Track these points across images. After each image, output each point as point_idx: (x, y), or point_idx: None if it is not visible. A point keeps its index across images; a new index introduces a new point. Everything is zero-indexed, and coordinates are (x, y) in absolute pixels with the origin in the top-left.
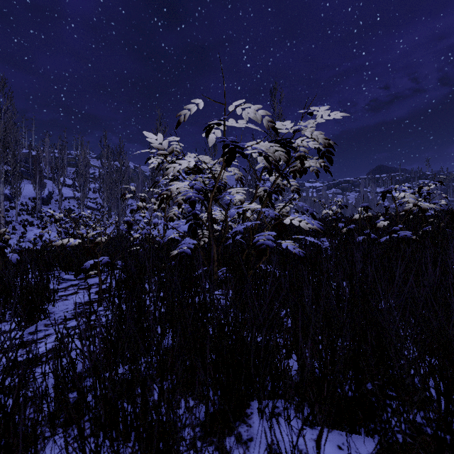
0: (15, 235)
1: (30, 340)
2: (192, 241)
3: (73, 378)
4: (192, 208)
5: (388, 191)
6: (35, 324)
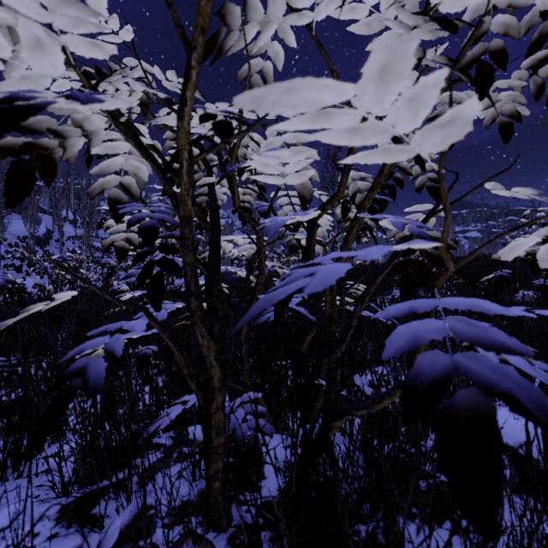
0: None
1: None
2: (131, 323)
3: None
4: None
5: None
6: None
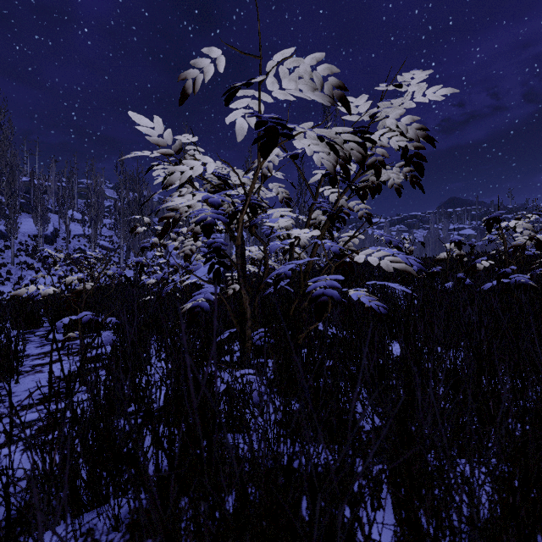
0: (10, 280)
1: None
2: (213, 289)
3: None
4: (207, 236)
5: (496, 217)
6: None
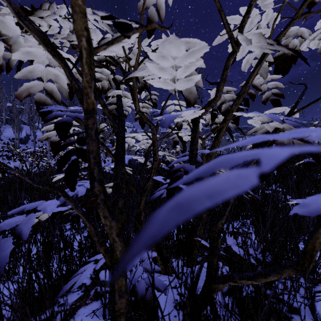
0: None
1: None
2: (44, 204)
3: None
4: None
5: None
6: None
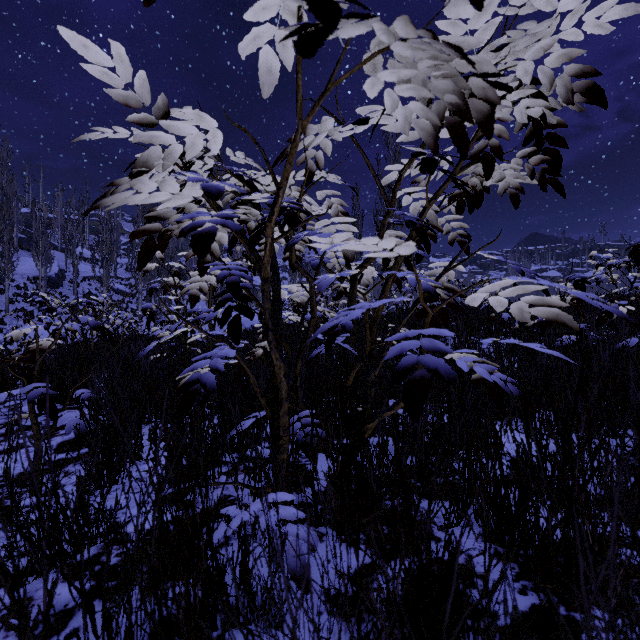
0: (3, 331)
1: None
2: (225, 351)
3: None
4: (199, 255)
5: None
6: None
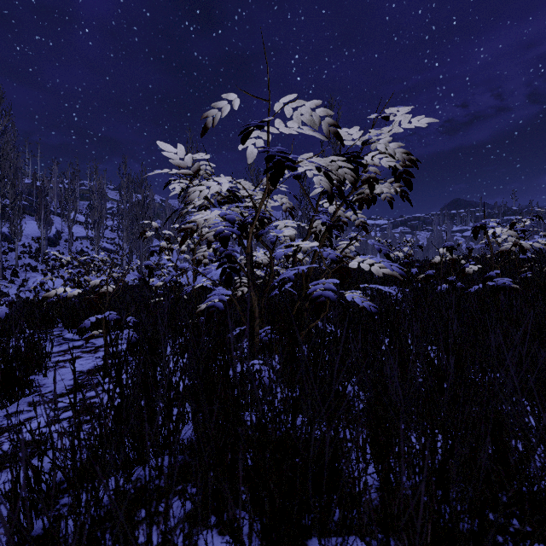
0: (15, 282)
1: (5, 426)
2: (225, 291)
3: (37, 502)
4: (224, 247)
5: (481, 226)
6: (15, 402)
